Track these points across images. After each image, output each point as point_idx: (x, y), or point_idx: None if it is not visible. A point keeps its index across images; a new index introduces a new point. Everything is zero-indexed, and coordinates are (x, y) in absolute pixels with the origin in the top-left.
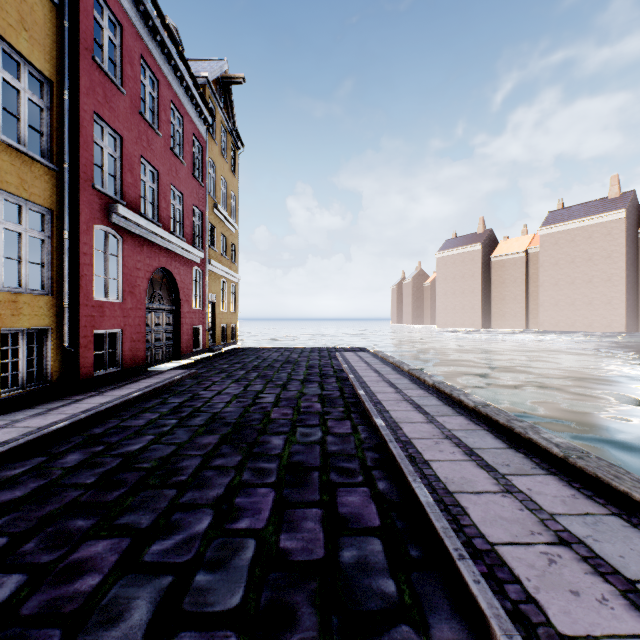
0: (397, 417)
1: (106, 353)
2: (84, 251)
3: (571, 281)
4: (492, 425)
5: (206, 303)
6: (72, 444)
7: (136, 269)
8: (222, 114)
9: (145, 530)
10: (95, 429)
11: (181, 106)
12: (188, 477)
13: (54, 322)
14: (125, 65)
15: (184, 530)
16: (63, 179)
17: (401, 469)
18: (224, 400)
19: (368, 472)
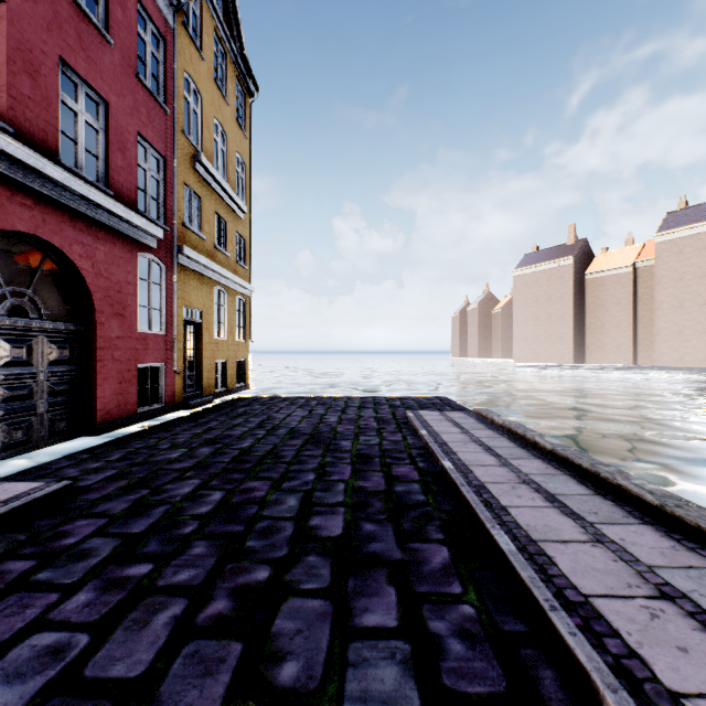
0: None
1: None
2: None
3: (702, 302)
4: None
5: (174, 323)
6: None
7: None
8: (216, 17)
9: None
10: None
11: None
12: None
13: None
14: None
15: None
16: None
17: None
18: None
19: None
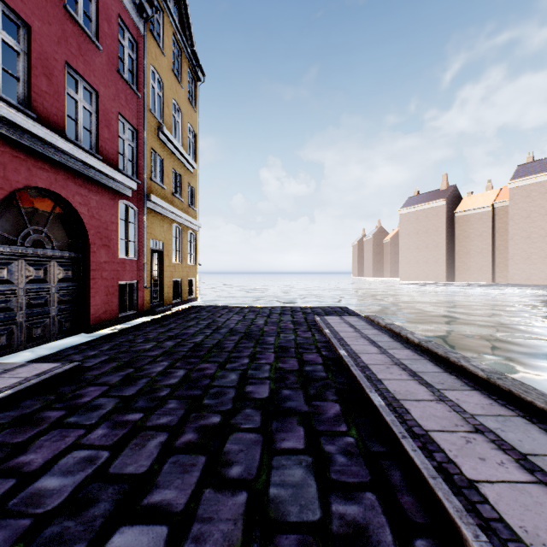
0: None
1: None
2: None
3: (545, 234)
4: None
5: (144, 251)
6: None
7: None
8: (173, 24)
9: None
10: None
11: None
12: None
13: None
14: None
15: None
16: None
17: None
18: None
19: None
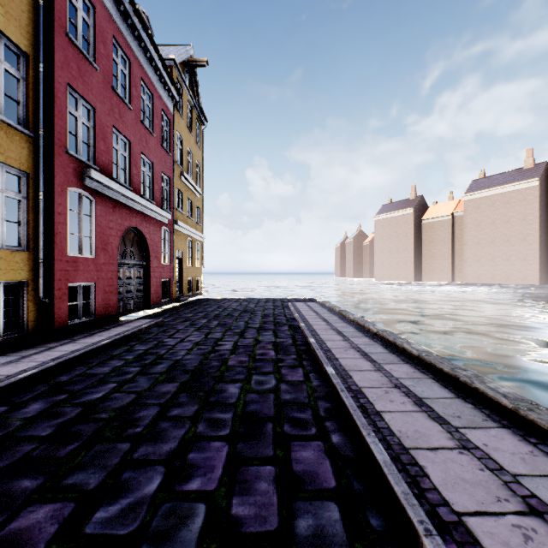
0: (346, 365)
1: (80, 304)
2: (59, 211)
3: (491, 240)
4: (437, 373)
5: (173, 259)
6: (37, 392)
7: (109, 228)
8: (188, 93)
9: (92, 492)
10: (62, 377)
11: (151, 84)
12: (144, 429)
13: (30, 276)
14: (98, 44)
15: (132, 492)
16: (39, 145)
17: (354, 421)
18: (186, 347)
19: (321, 423)
